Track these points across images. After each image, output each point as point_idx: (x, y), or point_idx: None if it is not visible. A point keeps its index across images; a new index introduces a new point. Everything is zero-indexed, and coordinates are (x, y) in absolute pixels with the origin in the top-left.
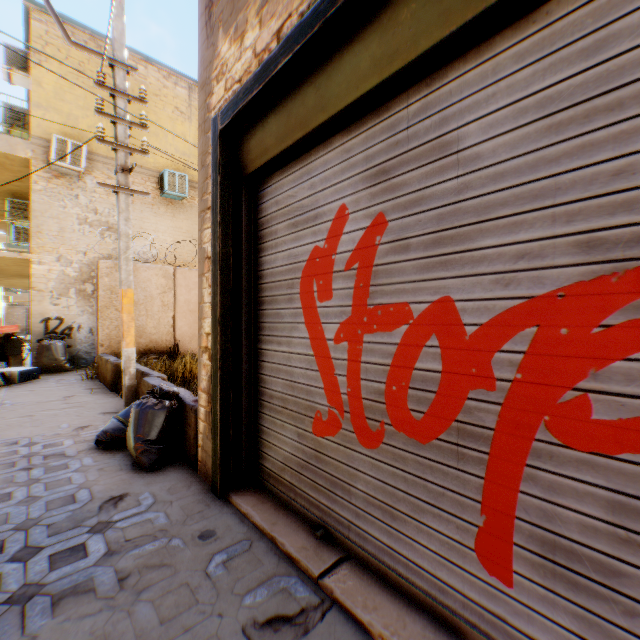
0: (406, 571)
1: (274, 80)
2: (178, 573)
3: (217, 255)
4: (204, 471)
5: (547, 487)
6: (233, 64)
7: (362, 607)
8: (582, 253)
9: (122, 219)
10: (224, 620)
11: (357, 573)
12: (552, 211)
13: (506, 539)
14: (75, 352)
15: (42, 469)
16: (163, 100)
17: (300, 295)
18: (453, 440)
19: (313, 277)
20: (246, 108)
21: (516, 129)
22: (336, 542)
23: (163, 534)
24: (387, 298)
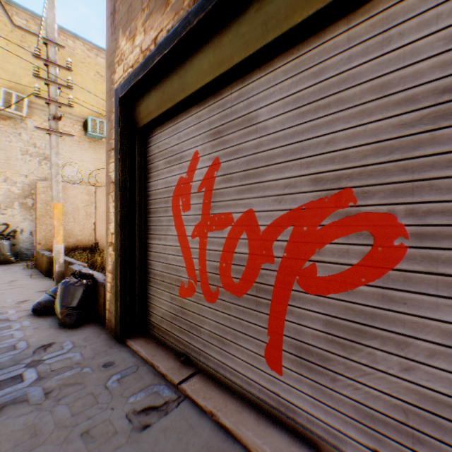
0: (230, 375)
1: (152, 69)
2: (87, 387)
3: (118, 181)
4: (110, 326)
5: (298, 316)
6: (128, 55)
7: (202, 398)
8: (313, 185)
9: (54, 153)
10: (114, 411)
11: (203, 380)
12: (300, 161)
13: (279, 348)
14: (19, 249)
15: None
16: (87, 66)
17: (172, 208)
18: (254, 294)
19: (179, 196)
20: (136, 85)
21: (284, 113)
22: (192, 364)
23: (78, 365)
24: (220, 210)
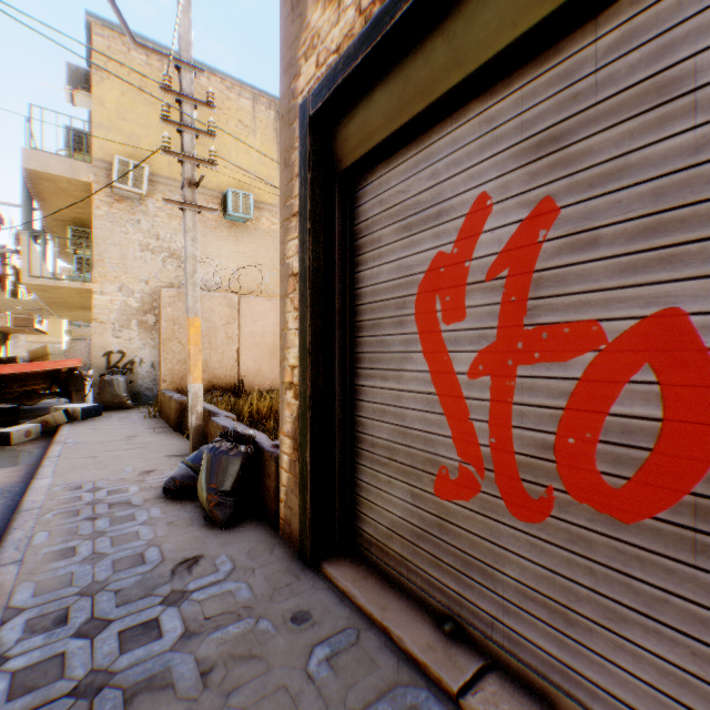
0: (592, 701)
1: (389, 37)
2: (272, 670)
3: (306, 270)
4: (288, 532)
5: None
6: (328, 32)
7: None
8: None
9: (188, 239)
10: None
11: (511, 692)
12: None
13: None
14: (136, 388)
15: (107, 520)
16: (226, 113)
17: (415, 317)
18: (683, 522)
19: (435, 292)
20: (347, 82)
21: None
22: (472, 642)
23: (248, 612)
24: (557, 315)
